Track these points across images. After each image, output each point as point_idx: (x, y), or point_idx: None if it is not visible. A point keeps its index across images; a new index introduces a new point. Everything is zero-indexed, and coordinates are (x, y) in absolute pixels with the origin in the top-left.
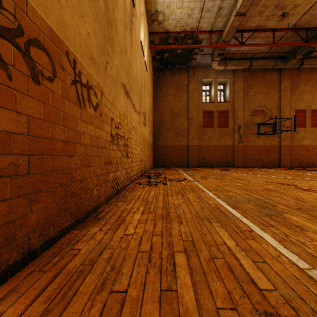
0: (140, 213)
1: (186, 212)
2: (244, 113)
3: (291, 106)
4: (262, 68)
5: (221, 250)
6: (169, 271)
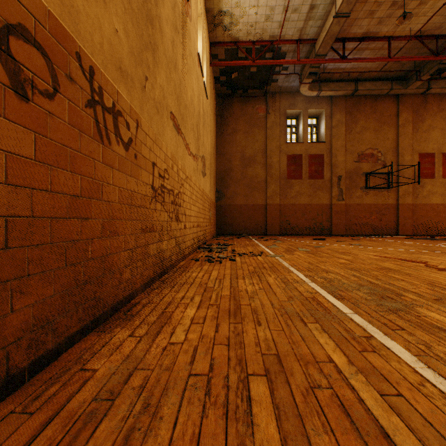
0: (196, 306)
1: (266, 304)
2: (347, 158)
3: (413, 148)
4: (372, 93)
5: (326, 373)
6: (240, 413)
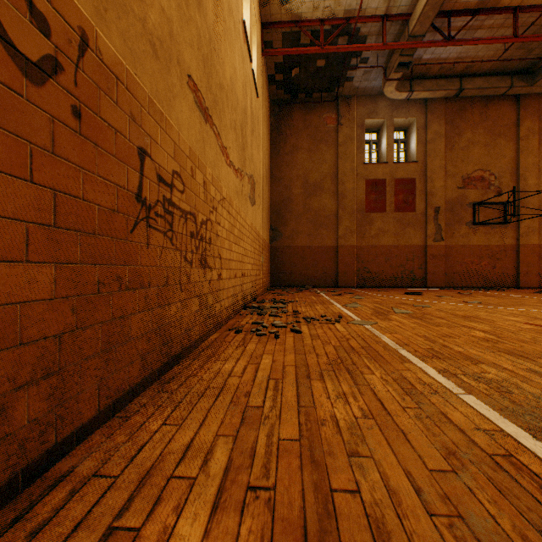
0: (210, 497)
1: (401, 492)
2: (447, 184)
3: (540, 168)
4: (484, 93)
5: None
6: None
